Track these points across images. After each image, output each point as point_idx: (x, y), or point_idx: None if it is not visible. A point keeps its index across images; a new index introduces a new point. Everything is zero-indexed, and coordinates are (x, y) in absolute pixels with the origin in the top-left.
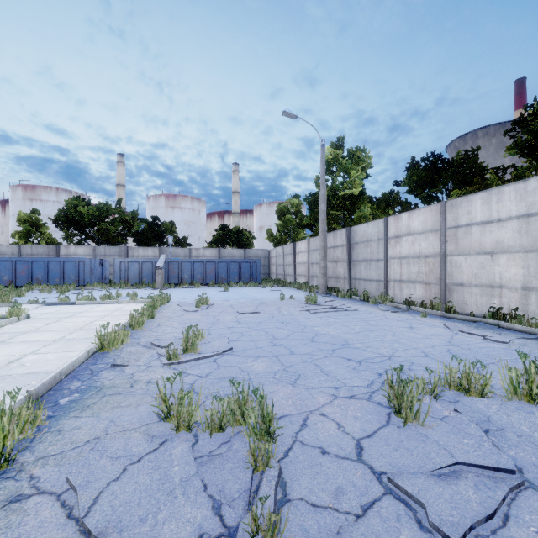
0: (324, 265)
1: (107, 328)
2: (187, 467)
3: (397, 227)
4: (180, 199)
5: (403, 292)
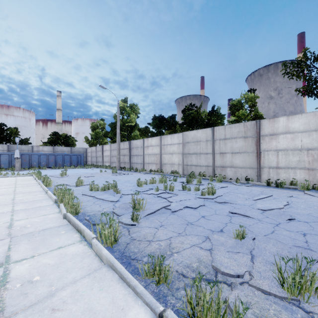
0: (119, 157)
1: (46, 179)
2: (102, 193)
3: (147, 143)
4: (13, 109)
5: (149, 167)
